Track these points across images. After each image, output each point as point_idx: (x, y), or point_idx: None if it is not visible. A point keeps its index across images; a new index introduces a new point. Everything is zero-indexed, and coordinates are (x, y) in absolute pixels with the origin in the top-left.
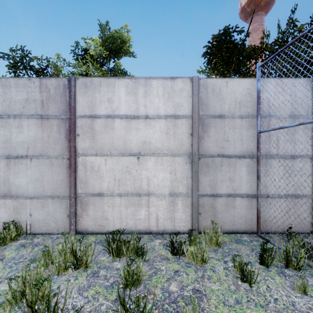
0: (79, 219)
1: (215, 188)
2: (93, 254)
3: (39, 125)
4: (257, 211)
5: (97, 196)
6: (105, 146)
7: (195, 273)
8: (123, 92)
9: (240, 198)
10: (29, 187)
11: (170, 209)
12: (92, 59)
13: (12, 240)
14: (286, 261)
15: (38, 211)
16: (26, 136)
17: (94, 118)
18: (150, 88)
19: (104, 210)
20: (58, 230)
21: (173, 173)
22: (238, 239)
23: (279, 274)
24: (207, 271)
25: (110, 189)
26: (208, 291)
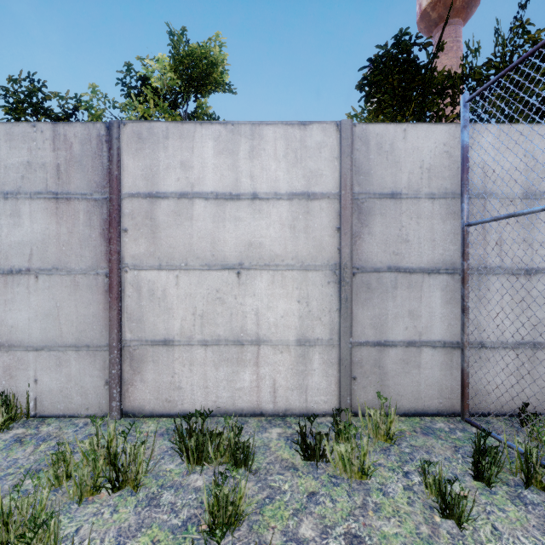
0: (127, 389)
1: (383, 329)
2: (152, 458)
3: (52, 213)
4: (461, 373)
5: (161, 345)
6: (176, 251)
7: (349, 497)
8: (211, 150)
9: (430, 350)
10: (32, 329)
11: (298, 370)
12: (156, 96)
13: None
14: (526, 475)
15: (51, 373)
16: (28, 232)
17: (156, 199)
18: (262, 142)
19: (174, 372)
20: (88, 410)
21: (305, 303)
22: (427, 428)
23: (514, 499)
24: (372, 494)
25: (186, 332)
26: (376, 537)
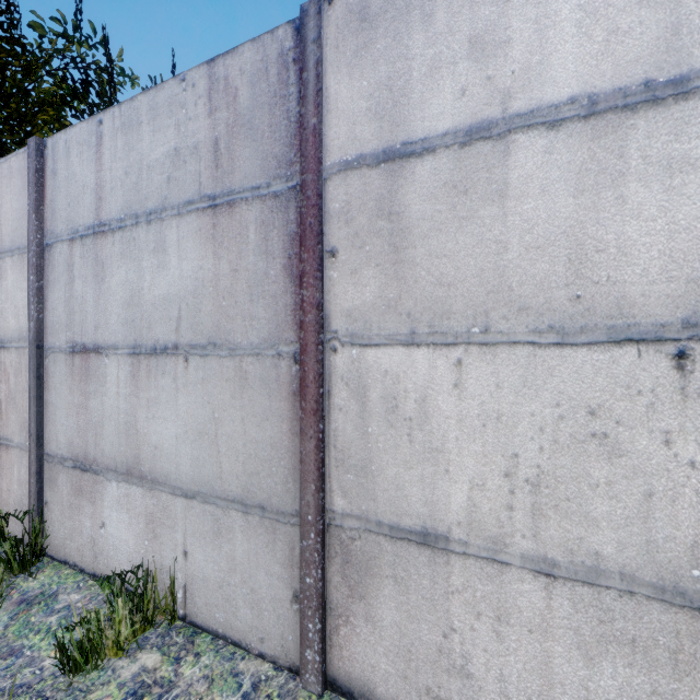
0: (336, 628)
1: None
2: None
3: (206, 236)
4: None
5: (415, 543)
6: (455, 294)
7: None
8: None
9: None
10: (181, 455)
11: None
12: None
13: (122, 649)
14: None
15: (205, 545)
16: (175, 277)
17: (401, 161)
18: None
19: (449, 624)
20: (262, 642)
21: None
22: None
23: None
24: None
25: (484, 523)
26: None
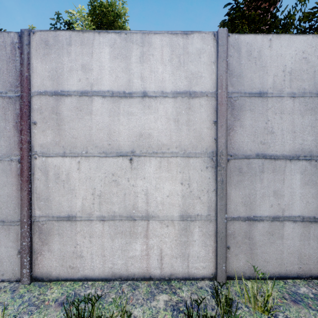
0: (36, 258)
1: (252, 207)
2: None
3: None
4: None
5: (65, 220)
6: (78, 141)
7: None
8: (107, 55)
9: (291, 223)
10: None
11: (181, 241)
12: None
13: None
14: None
15: None
16: None
17: (60, 96)
18: (150, 48)
19: (76, 243)
20: (3, 275)
21: (187, 184)
22: (293, 293)
23: None
24: None
25: (86, 209)
26: None
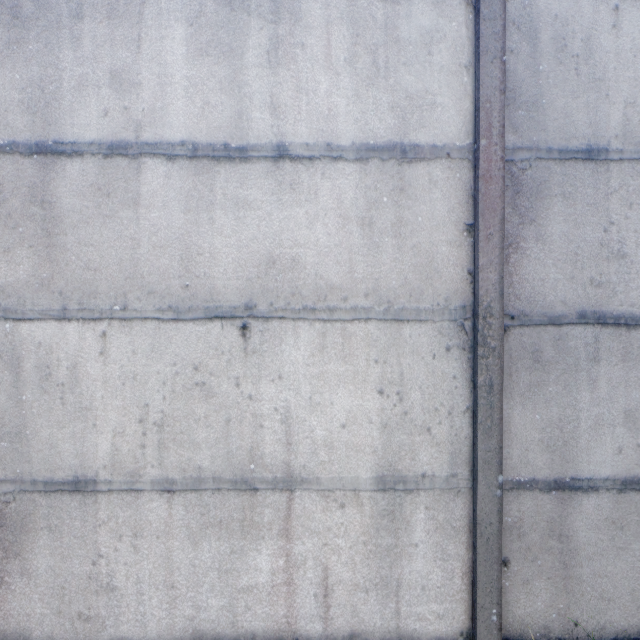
0: None
1: (568, 453)
2: None
3: None
4: None
5: (68, 492)
6: (101, 277)
7: None
8: (181, 45)
9: None
10: None
11: (380, 546)
12: None
13: None
14: None
15: None
16: None
17: (53, 157)
18: (297, 28)
19: (98, 552)
20: None
21: (395, 394)
22: None
23: None
24: None
25: (125, 462)
26: None
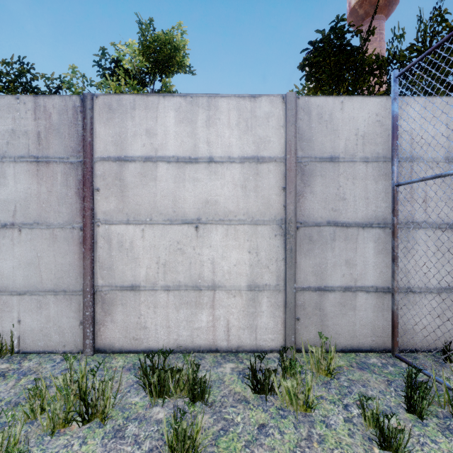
0: (99, 329)
1: (323, 276)
2: (119, 391)
3: (33, 174)
4: (392, 314)
5: (129, 290)
6: (142, 208)
7: (296, 429)
8: (172, 119)
9: (364, 294)
10: (16, 276)
11: (249, 312)
12: (127, 76)
13: None
14: None
15: (32, 314)
16: (12, 191)
17: (124, 162)
18: (217, 112)
19: (140, 313)
20: (64, 347)
21: (255, 253)
22: (362, 363)
23: (444, 431)
24: (316, 426)
25: (151, 279)
26: None
